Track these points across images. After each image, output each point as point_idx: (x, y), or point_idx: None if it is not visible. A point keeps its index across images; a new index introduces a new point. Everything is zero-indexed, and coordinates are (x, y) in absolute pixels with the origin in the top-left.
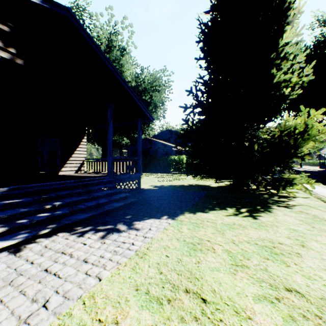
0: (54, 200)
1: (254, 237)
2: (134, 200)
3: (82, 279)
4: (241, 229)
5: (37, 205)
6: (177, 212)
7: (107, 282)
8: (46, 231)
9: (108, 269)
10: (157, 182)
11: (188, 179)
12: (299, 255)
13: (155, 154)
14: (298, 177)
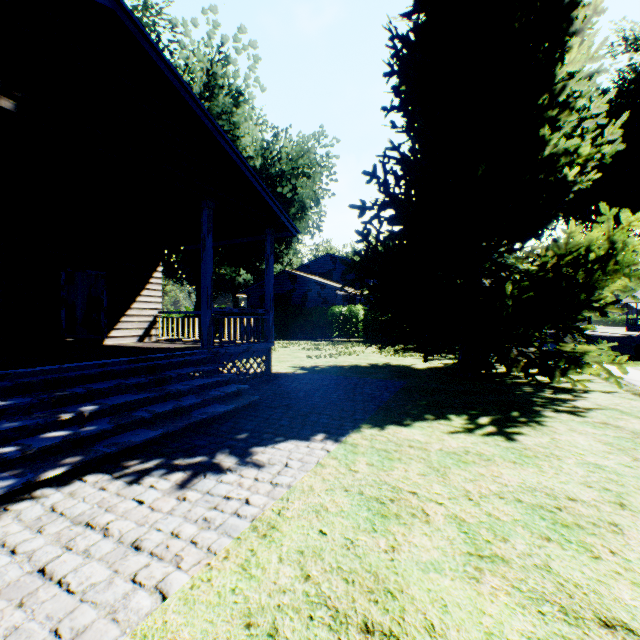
0: (85, 400)
1: (514, 483)
2: (256, 399)
3: (121, 597)
4: (483, 464)
5: (43, 412)
6: (344, 425)
7: (179, 604)
8: (58, 471)
9: (185, 567)
10: (306, 360)
11: (368, 352)
12: (618, 529)
13: (302, 302)
14: (593, 349)
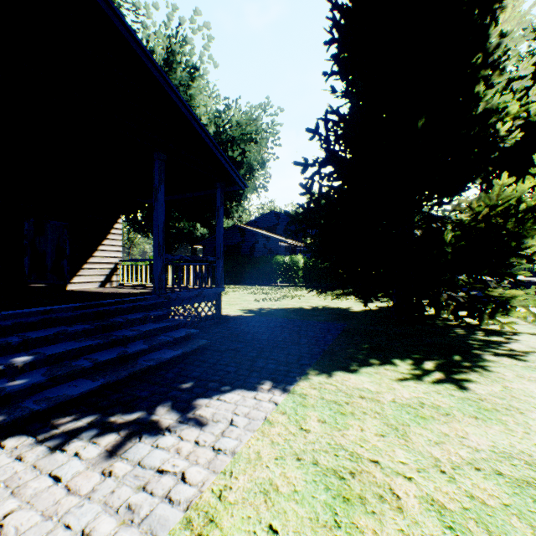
0: (27, 348)
1: (484, 447)
2: (204, 343)
3: None
4: (444, 421)
5: None
6: (292, 372)
7: None
8: None
9: None
10: (253, 303)
11: (308, 296)
12: None
13: (250, 252)
14: (520, 294)
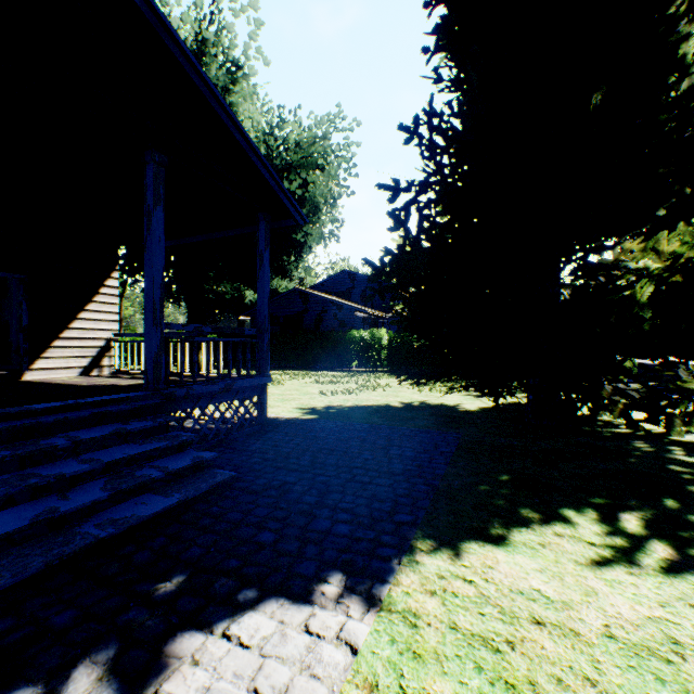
0: None
1: None
2: (224, 478)
3: None
4: None
5: None
6: (382, 544)
7: None
8: None
9: None
10: (318, 397)
11: (396, 386)
12: None
13: (315, 325)
14: None
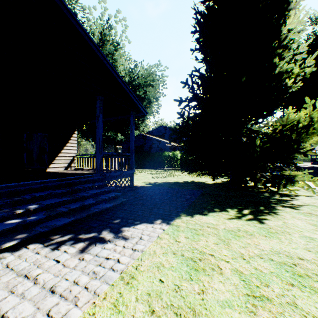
0: (32, 202)
1: (267, 249)
2: (125, 200)
3: None
4: (249, 237)
5: (7, 209)
6: (172, 215)
7: None
8: (12, 243)
9: (80, 305)
10: (151, 179)
11: (182, 175)
12: None
13: (149, 150)
14: (300, 174)
